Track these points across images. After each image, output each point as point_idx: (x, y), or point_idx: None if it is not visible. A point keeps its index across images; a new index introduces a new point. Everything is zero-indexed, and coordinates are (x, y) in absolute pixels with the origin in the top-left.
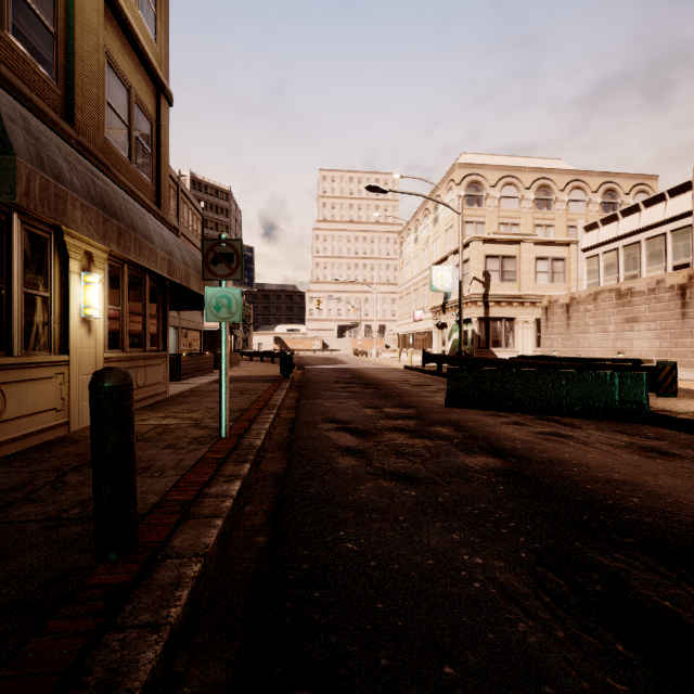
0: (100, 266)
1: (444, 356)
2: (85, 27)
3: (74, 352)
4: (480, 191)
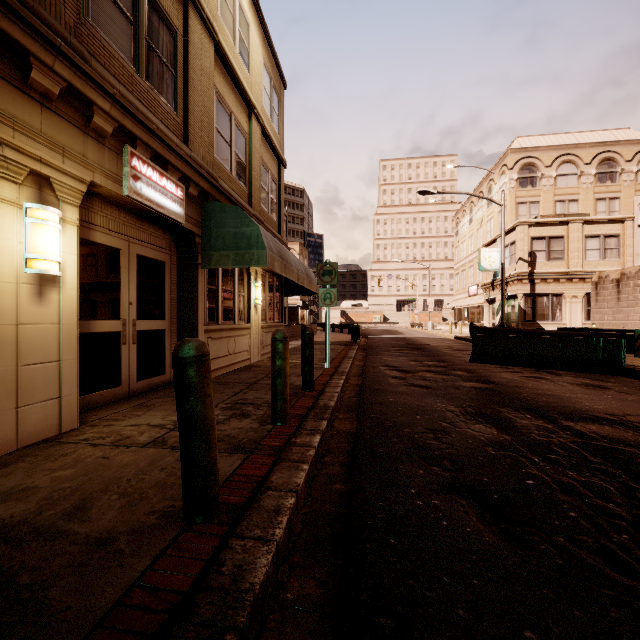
0: (259, 276)
1: (486, 327)
2: (255, 153)
3: (252, 323)
4: (534, 172)
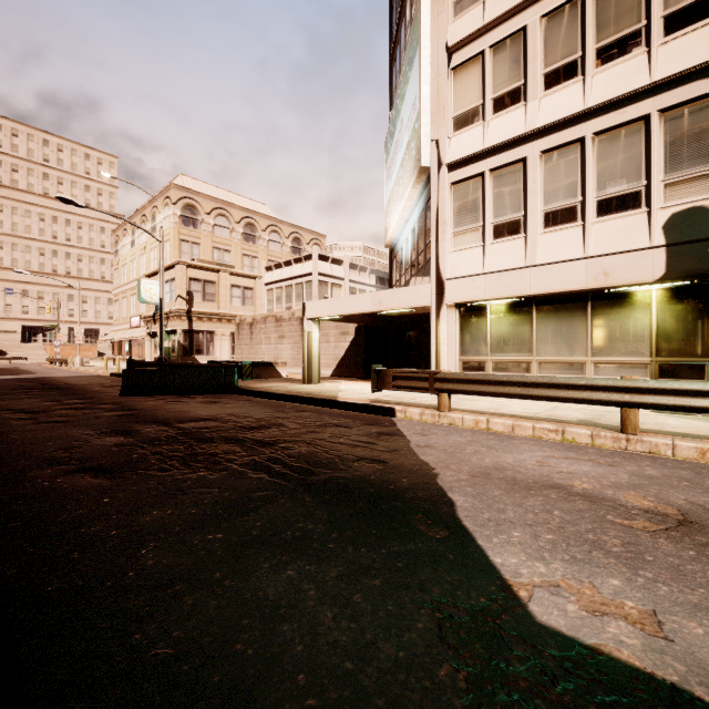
0: None
1: (145, 362)
2: None
3: None
4: (196, 215)
